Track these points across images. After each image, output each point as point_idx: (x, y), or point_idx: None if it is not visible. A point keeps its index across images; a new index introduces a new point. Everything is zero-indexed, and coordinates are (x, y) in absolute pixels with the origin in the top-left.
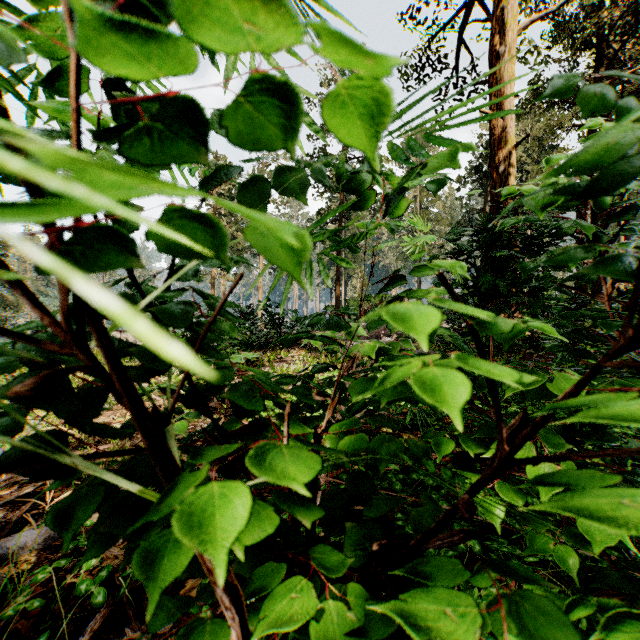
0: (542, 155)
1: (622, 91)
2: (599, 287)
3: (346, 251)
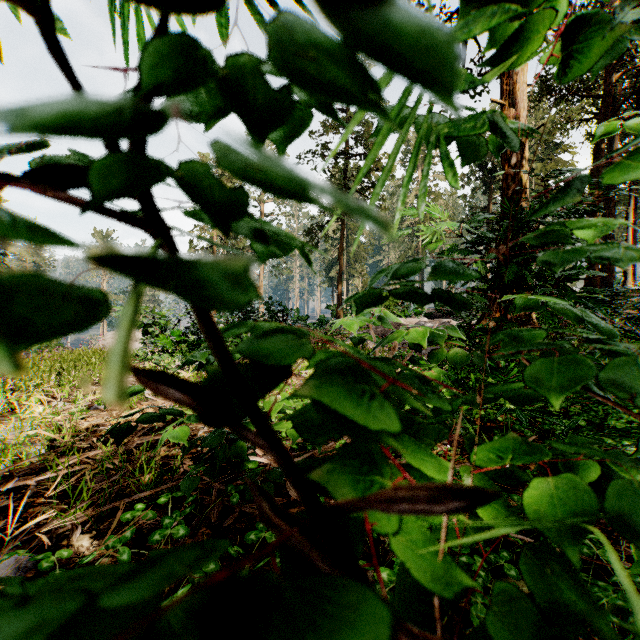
0: (546, 152)
1: (635, 82)
2: (607, 285)
3: (348, 250)
